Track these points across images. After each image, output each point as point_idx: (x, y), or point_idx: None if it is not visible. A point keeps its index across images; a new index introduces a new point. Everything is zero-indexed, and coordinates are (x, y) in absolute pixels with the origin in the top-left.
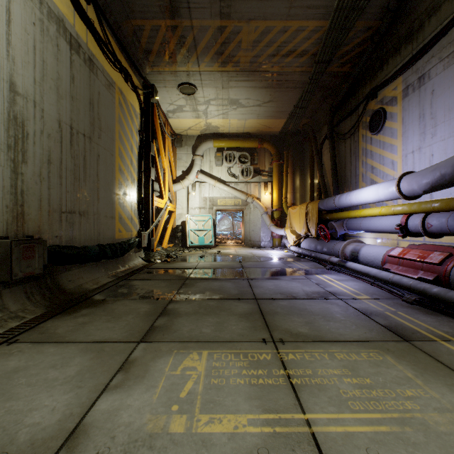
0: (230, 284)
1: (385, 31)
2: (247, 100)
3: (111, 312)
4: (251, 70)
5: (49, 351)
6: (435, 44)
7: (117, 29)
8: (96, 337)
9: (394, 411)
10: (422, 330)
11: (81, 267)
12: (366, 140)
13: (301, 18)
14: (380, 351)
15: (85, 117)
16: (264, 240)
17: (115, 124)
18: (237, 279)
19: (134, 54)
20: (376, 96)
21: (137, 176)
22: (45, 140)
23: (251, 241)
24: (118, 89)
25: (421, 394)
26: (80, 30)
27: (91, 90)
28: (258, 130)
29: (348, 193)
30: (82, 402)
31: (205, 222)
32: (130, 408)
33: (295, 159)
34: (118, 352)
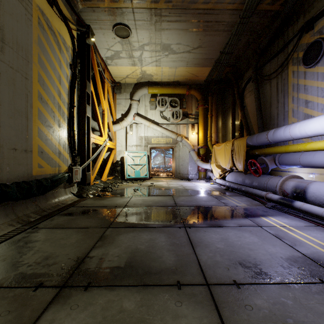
0: (162, 237)
1: None
2: (178, 45)
3: None
4: (183, 7)
5: None
6: None
7: None
8: None
9: None
10: None
11: None
12: (298, 76)
13: None
14: None
15: None
16: (191, 173)
17: (33, 45)
18: (172, 227)
19: None
20: (312, 27)
21: (67, 110)
22: None
23: (180, 174)
24: (38, 8)
25: None
26: None
27: None
28: (186, 78)
29: (287, 126)
30: None
31: (141, 157)
32: None
33: (218, 103)
34: None
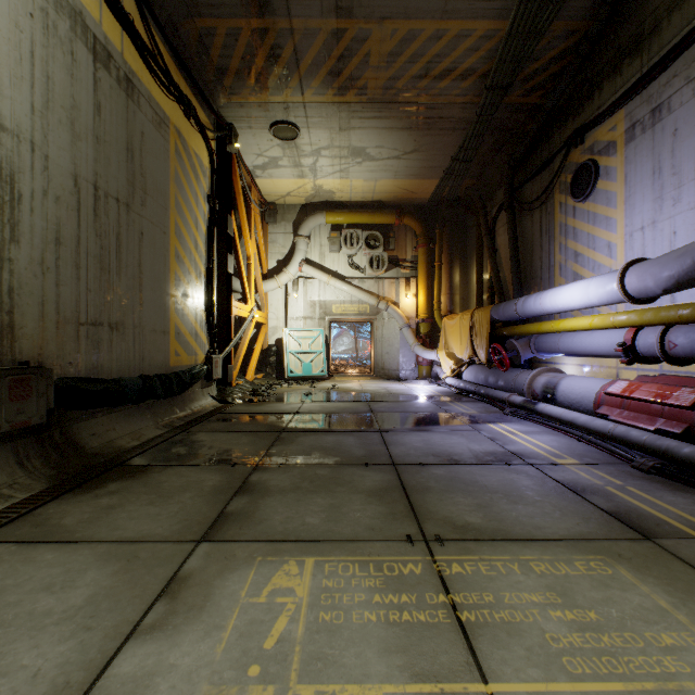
0: (352, 439)
1: (598, 37)
2: (379, 149)
3: (156, 487)
4: (385, 101)
5: (44, 559)
6: (680, 55)
7: (172, 33)
8: (128, 532)
9: (645, 678)
10: (672, 520)
11: (113, 413)
12: (566, 211)
13: (464, 16)
14: (607, 558)
15: (119, 171)
16: (404, 367)
17: (170, 184)
18: (364, 431)
19: (200, 74)
20: (582, 141)
21: (205, 268)
22: (50, 205)
23: (384, 370)
24: (175, 129)
25: (689, 641)
26: (111, 30)
27: (129, 128)
28: (396, 196)
29: (539, 294)
30: (89, 659)
31: (313, 340)
32: (174, 671)
33: (453, 242)
34: (161, 561)
